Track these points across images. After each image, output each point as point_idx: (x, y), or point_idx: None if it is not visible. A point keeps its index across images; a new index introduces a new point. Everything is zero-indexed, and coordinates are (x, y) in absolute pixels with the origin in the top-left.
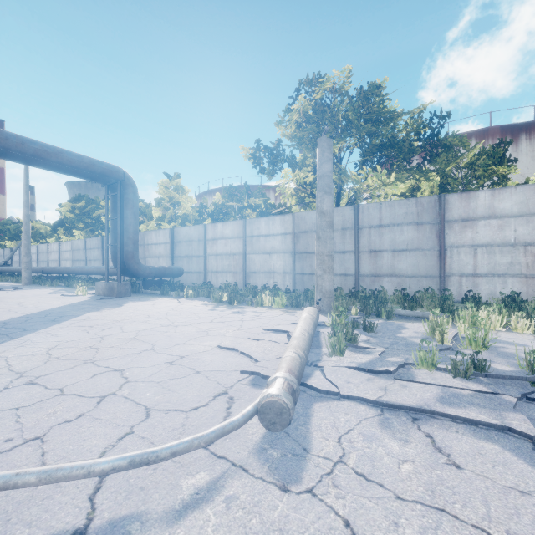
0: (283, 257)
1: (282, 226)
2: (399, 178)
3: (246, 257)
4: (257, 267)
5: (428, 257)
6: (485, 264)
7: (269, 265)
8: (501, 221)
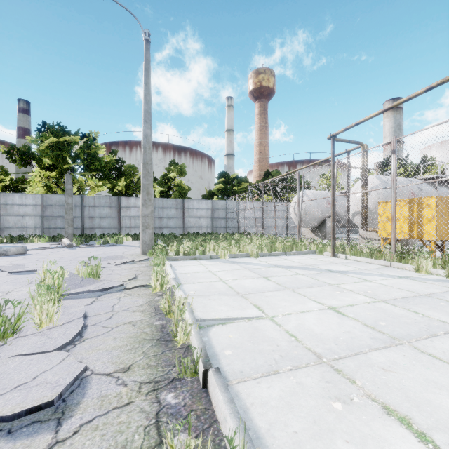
0: (35, 219)
1: (34, 200)
2: (104, 184)
3: (0, 218)
4: (12, 224)
5: (114, 220)
6: (133, 223)
7: (23, 223)
8: (138, 208)
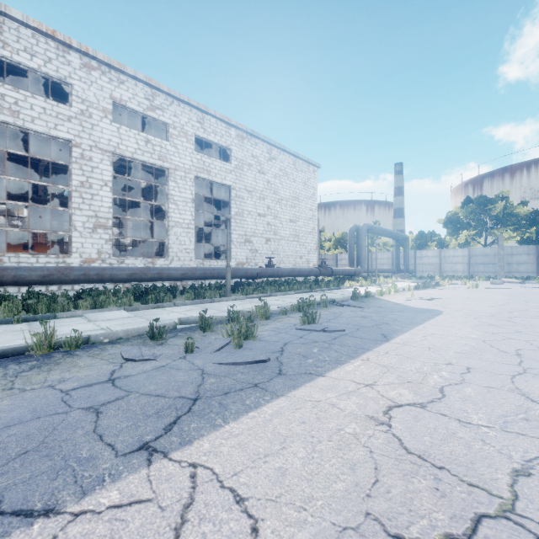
0: (463, 265)
1: (462, 253)
2: (517, 234)
3: (441, 265)
4: (448, 269)
5: (532, 266)
6: None
7: (455, 268)
8: None
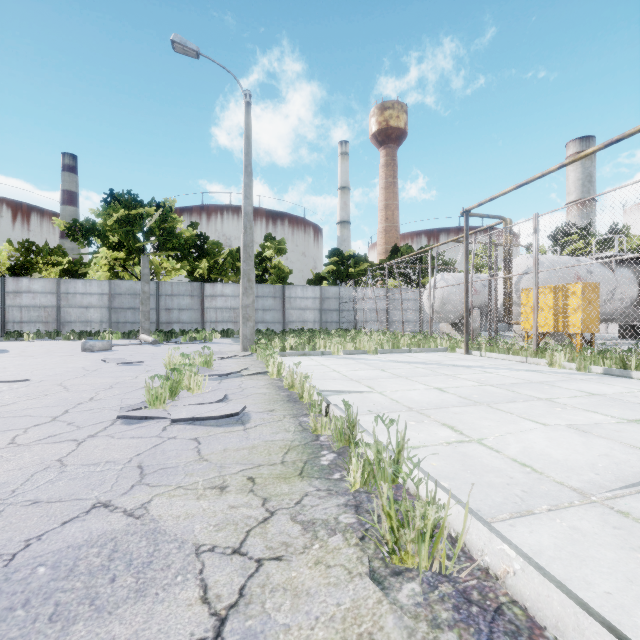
0: (101, 311)
1: (100, 288)
2: (183, 266)
3: (60, 310)
4: (74, 318)
5: (197, 313)
6: (220, 317)
7: (87, 316)
8: (226, 298)
